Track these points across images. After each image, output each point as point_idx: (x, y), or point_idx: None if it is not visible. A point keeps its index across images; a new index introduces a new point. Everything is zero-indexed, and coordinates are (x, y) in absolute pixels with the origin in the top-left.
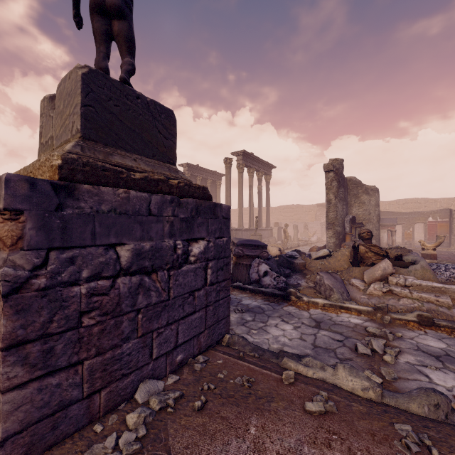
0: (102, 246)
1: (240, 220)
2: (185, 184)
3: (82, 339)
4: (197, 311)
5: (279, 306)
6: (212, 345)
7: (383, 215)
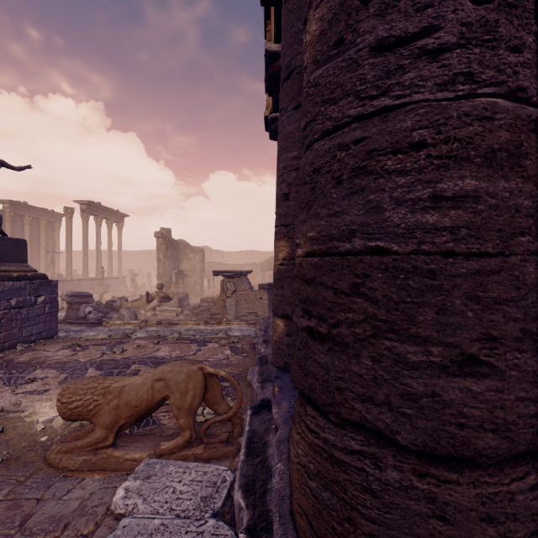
0: (6, 300)
1: (85, 270)
2: (35, 275)
3: (1, 326)
4: (41, 323)
5: (94, 328)
6: (49, 338)
7: (218, 265)
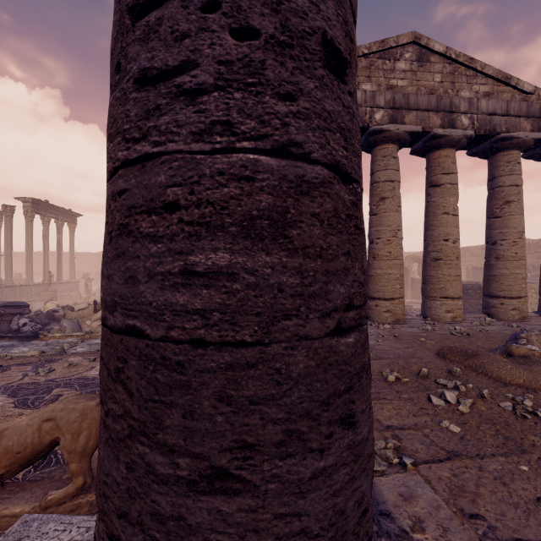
0: None
1: (29, 274)
2: None
3: None
4: None
5: (29, 342)
6: None
7: None
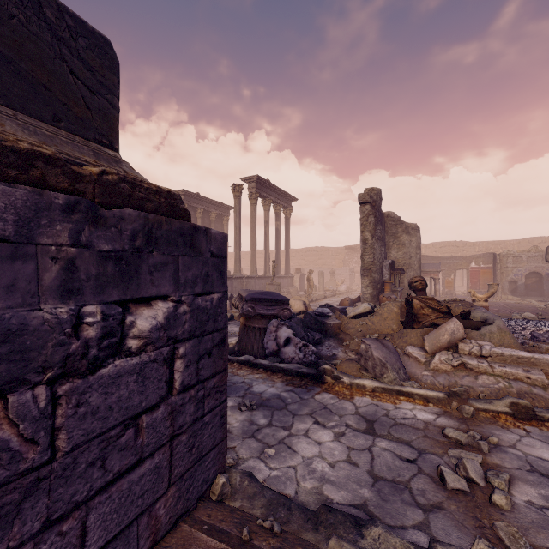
0: None
1: (253, 265)
2: (120, 178)
3: None
4: (149, 456)
5: (309, 394)
6: (188, 509)
7: (422, 259)
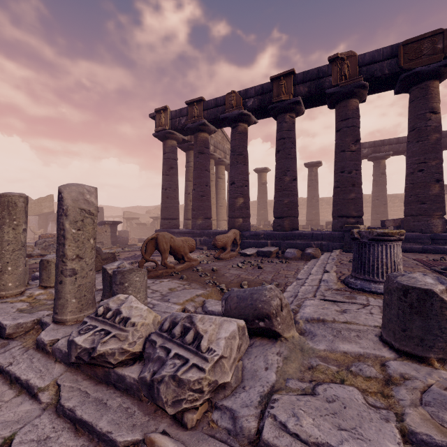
0: None
1: None
2: None
3: None
4: None
5: None
6: None
7: None
